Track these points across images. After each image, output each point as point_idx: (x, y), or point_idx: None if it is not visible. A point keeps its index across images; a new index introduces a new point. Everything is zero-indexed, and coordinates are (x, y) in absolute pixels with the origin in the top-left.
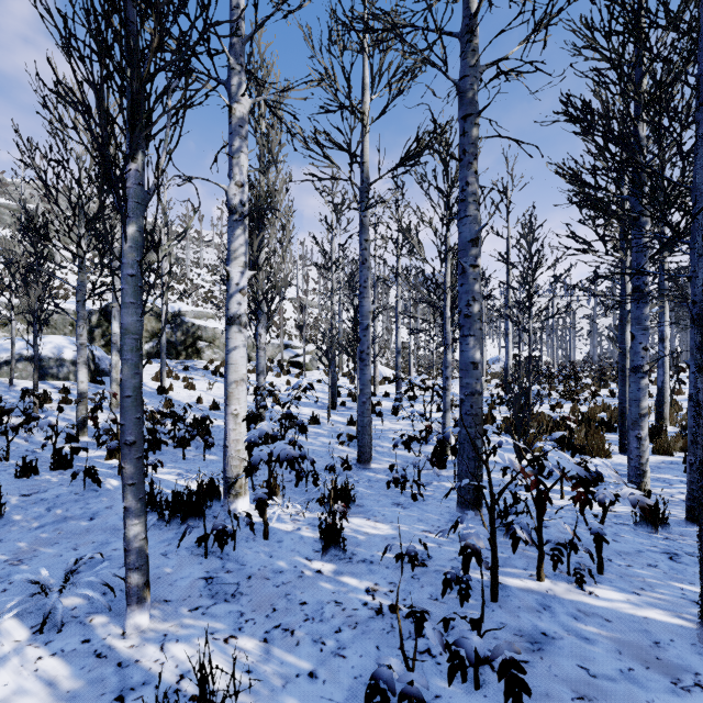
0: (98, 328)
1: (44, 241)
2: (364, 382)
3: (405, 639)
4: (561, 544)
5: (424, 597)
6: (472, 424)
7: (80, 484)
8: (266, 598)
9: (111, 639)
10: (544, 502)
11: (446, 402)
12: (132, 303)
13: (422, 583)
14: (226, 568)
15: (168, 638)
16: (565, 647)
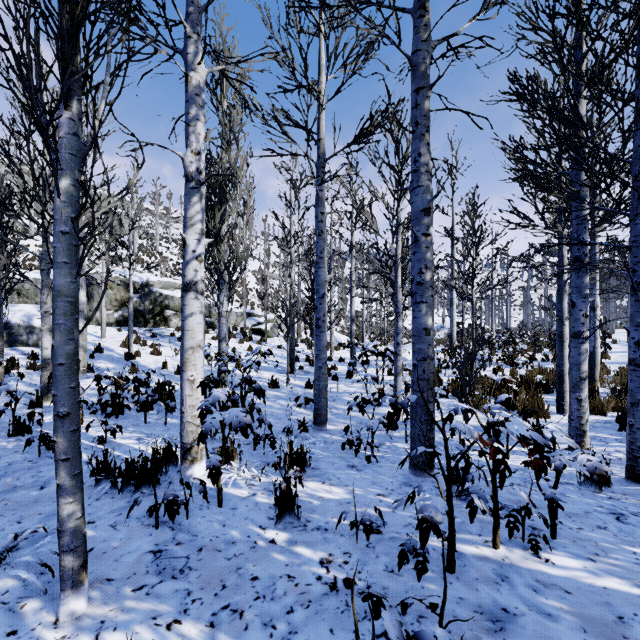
0: None
1: (8, 211)
2: (320, 348)
3: (361, 620)
4: (517, 510)
5: (380, 568)
6: (425, 388)
7: (36, 451)
8: (216, 572)
9: (41, 630)
10: (503, 471)
11: (397, 366)
12: (65, 263)
13: (377, 553)
14: (177, 539)
15: (105, 626)
16: (527, 626)
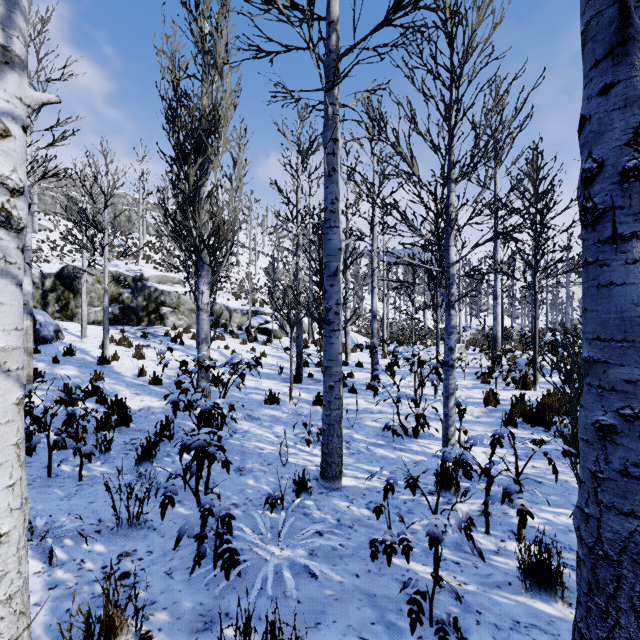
0: (52, 293)
1: None
2: (330, 357)
3: None
4: None
5: None
6: None
7: None
8: None
9: None
10: None
11: (449, 384)
12: None
13: None
14: None
15: None
16: None
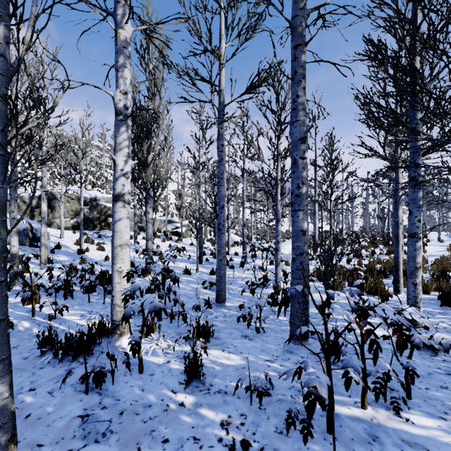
0: (37, 209)
1: None
2: (220, 245)
3: None
4: (381, 378)
5: (271, 429)
6: (301, 276)
7: None
8: (133, 435)
9: None
10: (376, 350)
11: (277, 259)
12: None
13: (268, 414)
14: (103, 404)
15: None
16: None
